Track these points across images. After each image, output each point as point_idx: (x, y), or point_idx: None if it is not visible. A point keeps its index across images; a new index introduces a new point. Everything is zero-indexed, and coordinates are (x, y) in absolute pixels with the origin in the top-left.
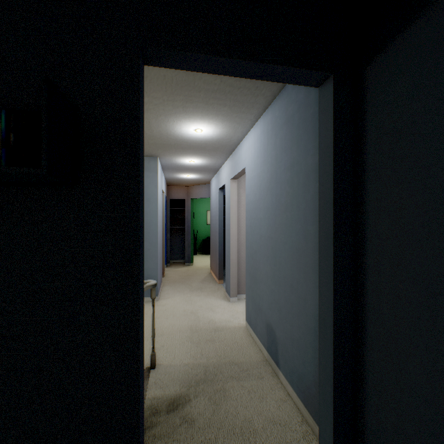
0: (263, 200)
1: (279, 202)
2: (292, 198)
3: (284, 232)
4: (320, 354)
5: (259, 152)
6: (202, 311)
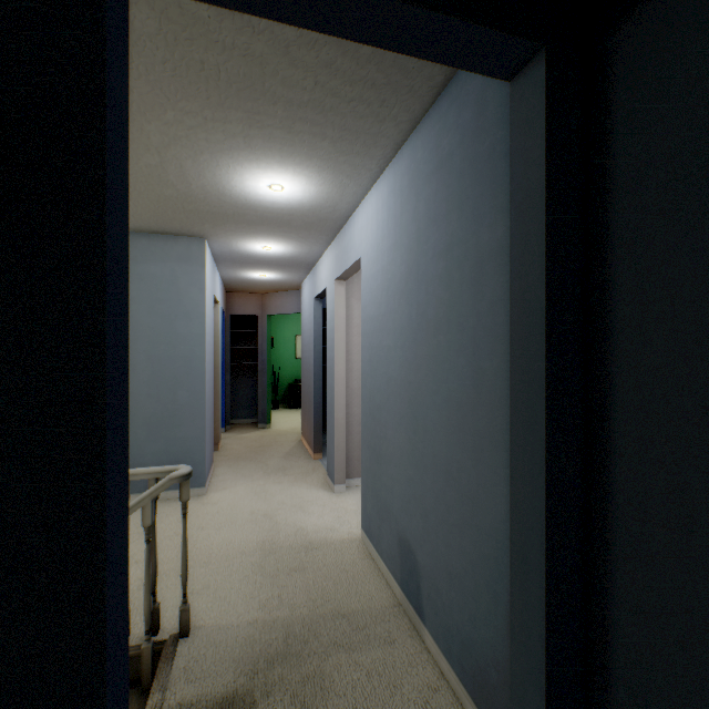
0: (394, 314)
1: (424, 318)
2: (449, 308)
3: (432, 373)
4: (514, 619)
5: (386, 228)
6: (284, 511)
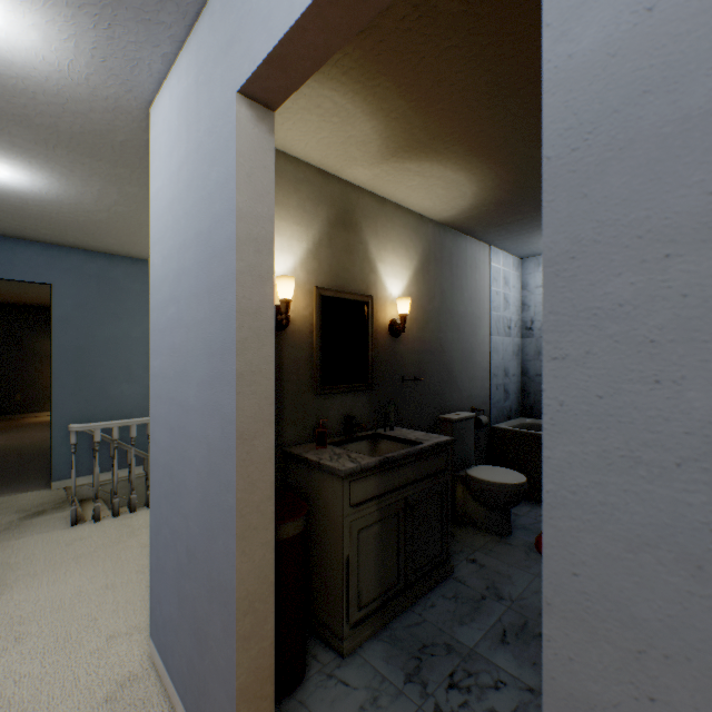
0: None
1: None
2: None
3: None
4: None
5: None
6: None
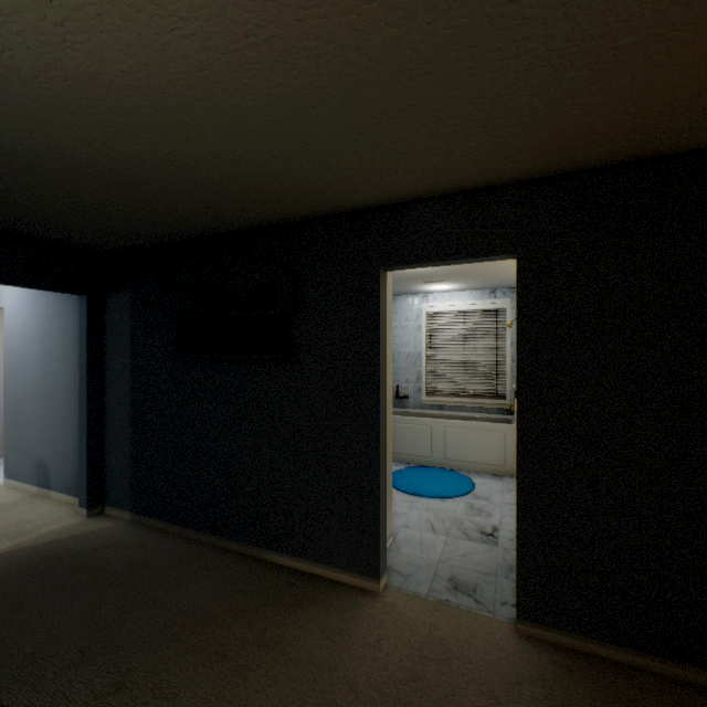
0: (34, 349)
1: (53, 354)
2: (64, 352)
3: (57, 378)
4: (81, 446)
5: (28, 301)
6: None
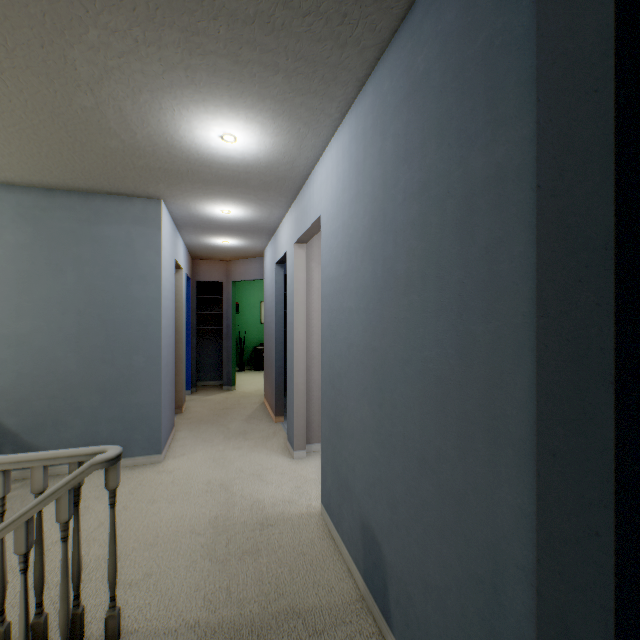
0: (356, 272)
1: (392, 274)
2: (424, 260)
3: (403, 338)
4: None
5: (347, 179)
6: (241, 481)
